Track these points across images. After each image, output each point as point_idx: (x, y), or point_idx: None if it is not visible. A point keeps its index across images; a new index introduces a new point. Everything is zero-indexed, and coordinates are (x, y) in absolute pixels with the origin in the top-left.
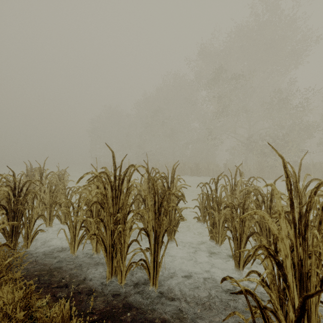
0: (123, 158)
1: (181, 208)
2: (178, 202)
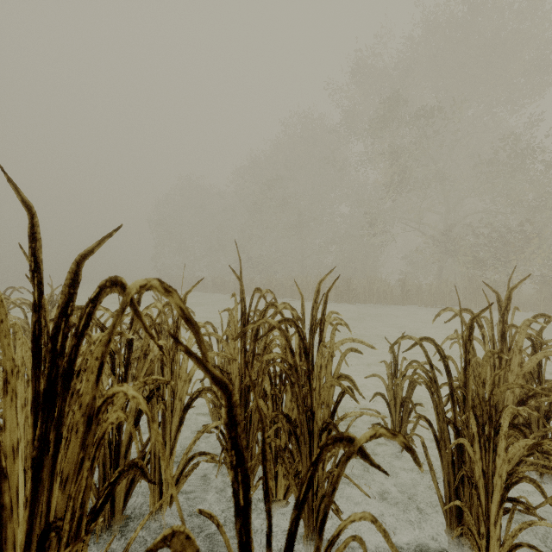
0: (95, 245)
1: (344, 416)
2: (337, 401)
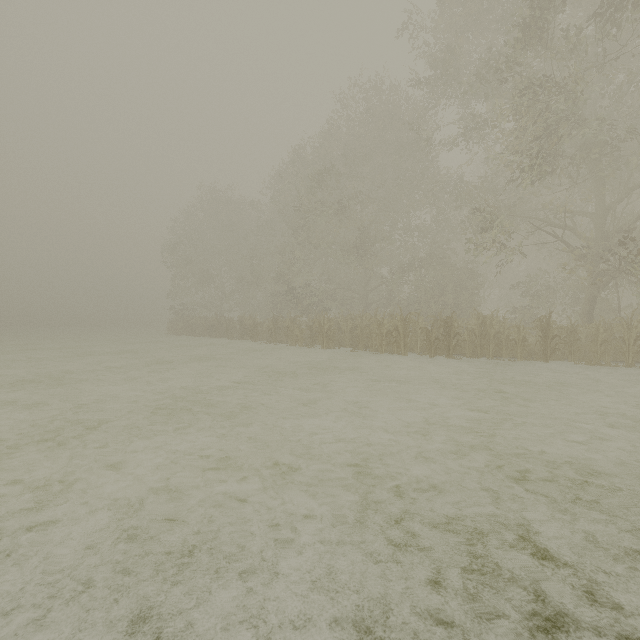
0: None
1: None
2: None
